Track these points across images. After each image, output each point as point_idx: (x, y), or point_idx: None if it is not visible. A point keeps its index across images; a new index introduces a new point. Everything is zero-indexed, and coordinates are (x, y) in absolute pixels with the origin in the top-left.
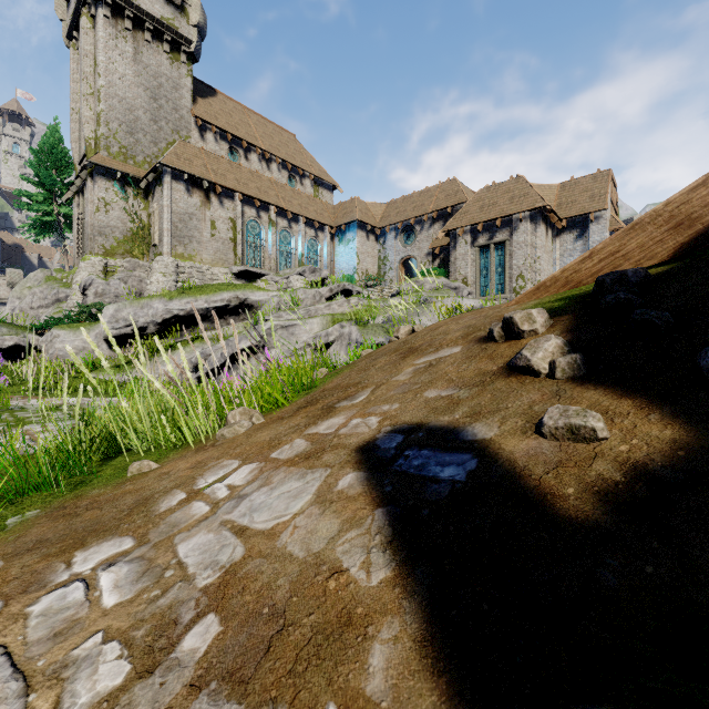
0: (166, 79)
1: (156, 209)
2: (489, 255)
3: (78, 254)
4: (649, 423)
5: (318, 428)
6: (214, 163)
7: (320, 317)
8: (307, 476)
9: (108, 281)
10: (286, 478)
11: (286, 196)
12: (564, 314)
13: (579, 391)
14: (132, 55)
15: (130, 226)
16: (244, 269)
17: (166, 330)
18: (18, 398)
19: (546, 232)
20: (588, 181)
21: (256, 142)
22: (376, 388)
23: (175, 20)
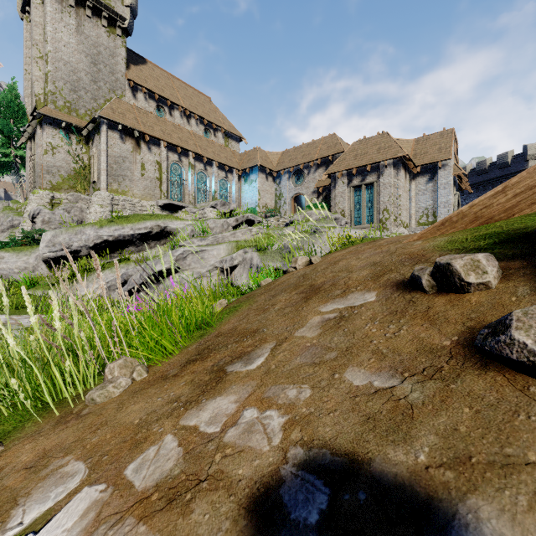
0: (104, 48)
1: (95, 153)
2: (361, 193)
3: (29, 188)
4: None
5: (199, 415)
6: (143, 117)
7: (226, 243)
8: None
9: (53, 211)
10: None
11: (202, 145)
12: (510, 259)
13: None
14: (75, 27)
15: (73, 166)
16: (168, 202)
17: (97, 253)
18: None
19: (405, 175)
20: (437, 137)
21: (178, 101)
22: (276, 345)
23: (111, 1)
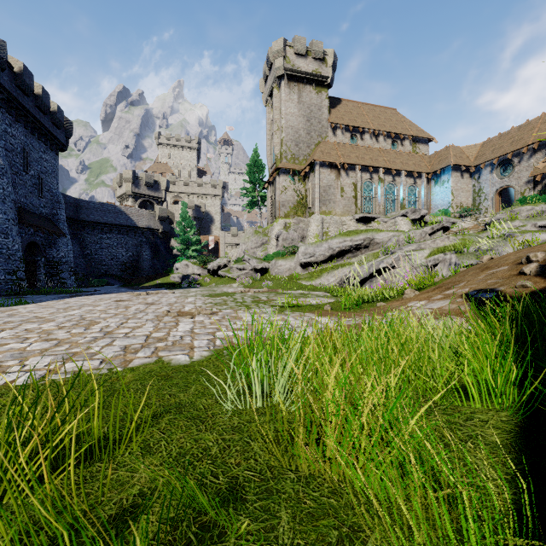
0: (314, 106)
1: (310, 187)
2: None
3: (270, 218)
4: (543, 284)
5: (445, 292)
6: (342, 149)
7: (428, 249)
8: (445, 301)
9: (288, 232)
10: (438, 301)
11: (390, 158)
12: None
13: (534, 278)
14: (297, 100)
15: (296, 199)
16: (362, 216)
17: (328, 258)
18: (280, 290)
19: None
20: None
21: (368, 125)
22: (468, 281)
23: (319, 68)
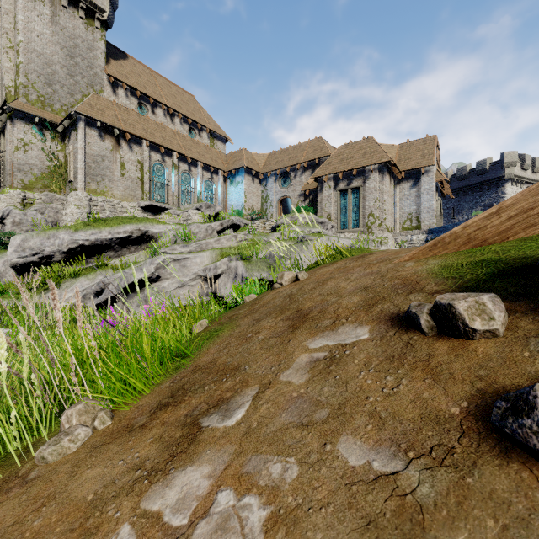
0: (82, 40)
1: (72, 151)
2: (347, 197)
3: None
4: None
5: (165, 495)
6: (124, 114)
7: (210, 251)
8: None
9: (25, 212)
10: None
11: (186, 145)
12: (514, 297)
13: None
14: (50, 17)
15: (47, 164)
16: (150, 204)
17: (72, 258)
18: None
19: (390, 180)
20: (420, 143)
21: (161, 99)
22: (259, 392)
23: None
